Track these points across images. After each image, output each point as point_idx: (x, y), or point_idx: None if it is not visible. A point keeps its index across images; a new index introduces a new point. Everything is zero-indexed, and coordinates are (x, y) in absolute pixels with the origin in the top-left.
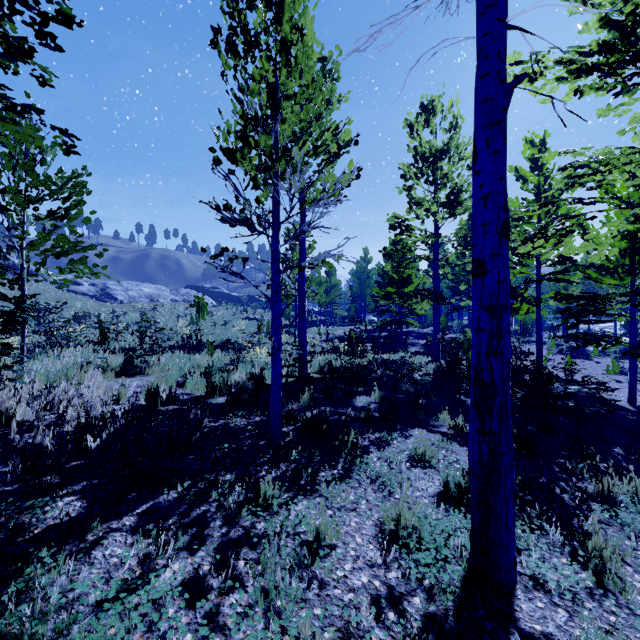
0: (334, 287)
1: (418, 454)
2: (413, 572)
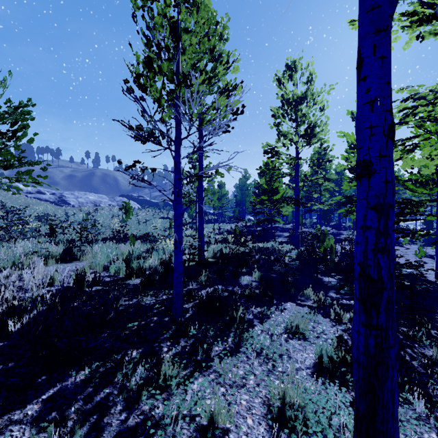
0: (224, 196)
1: (293, 326)
2: None
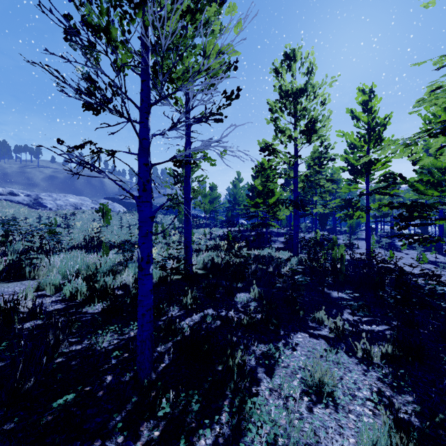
0: (216, 199)
1: (314, 380)
2: None
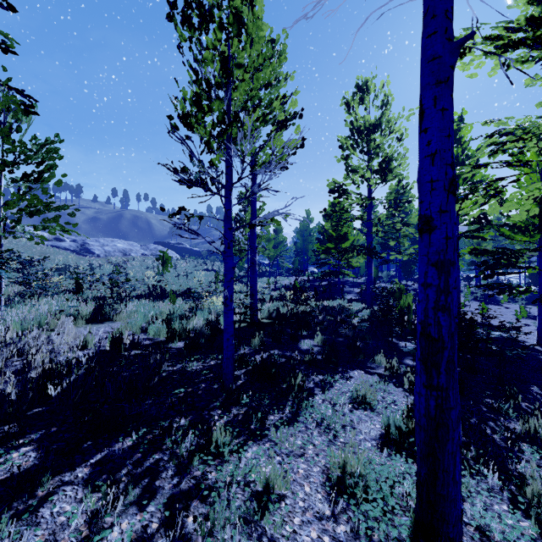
0: (281, 243)
1: (359, 396)
2: (362, 526)
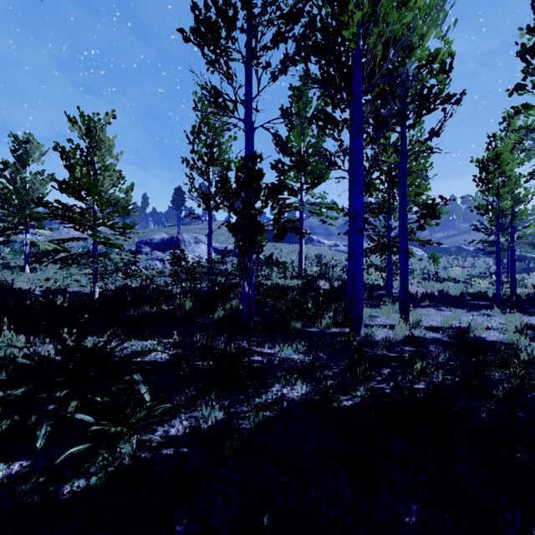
0: None
1: None
2: None
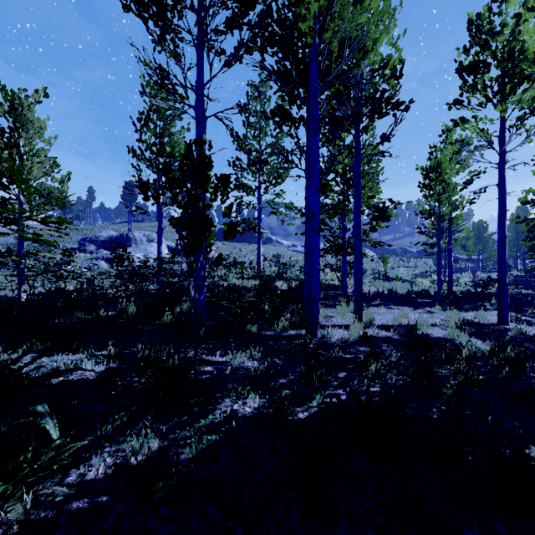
0: (483, 239)
1: None
2: (477, 318)
